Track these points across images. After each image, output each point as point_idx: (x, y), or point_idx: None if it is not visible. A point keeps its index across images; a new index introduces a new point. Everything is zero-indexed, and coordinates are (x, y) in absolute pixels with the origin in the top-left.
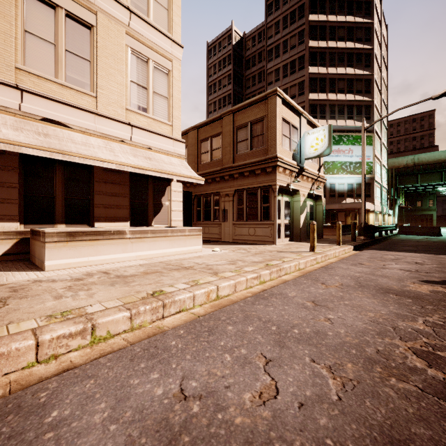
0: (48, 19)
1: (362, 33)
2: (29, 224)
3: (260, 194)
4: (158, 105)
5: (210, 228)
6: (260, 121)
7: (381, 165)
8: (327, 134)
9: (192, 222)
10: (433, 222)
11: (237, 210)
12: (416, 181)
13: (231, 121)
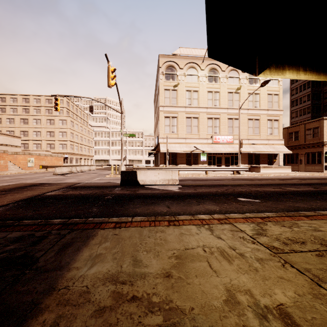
0: (251, 122)
1: None
2: (249, 165)
3: (317, 154)
4: (275, 131)
5: (293, 166)
6: (317, 128)
7: None
8: None
9: (285, 164)
10: None
11: (306, 160)
12: None
13: (303, 127)
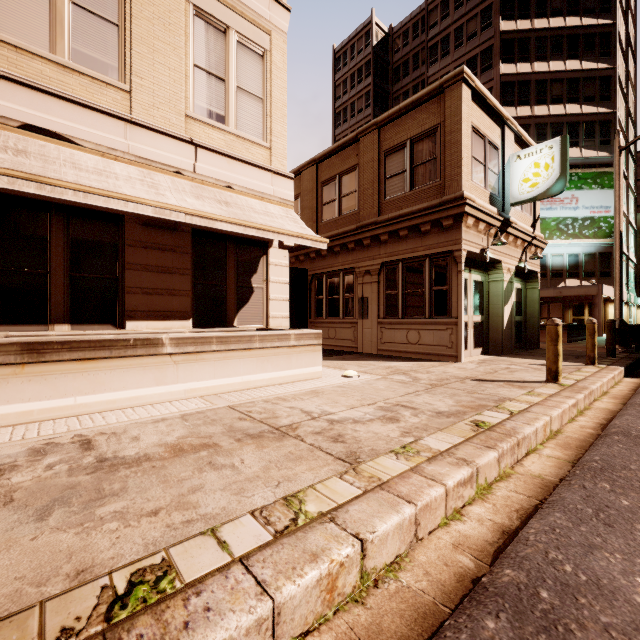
0: None
1: None
2: None
3: (429, 269)
4: (245, 111)
5: (337, 330)
6: (429, 135)
7: (627, 223)
8: (559, 155)
9: (308, 320)
10: None
11: (386, 298)
12: None
13: (375, 143)
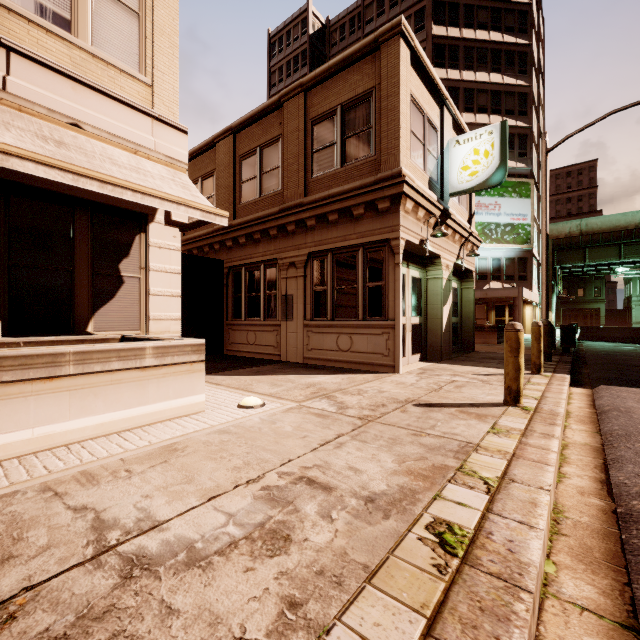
0: None
1: (515, 20)
2: None
3: (362, 261)
4: (108, 23)
5: (258, 334)
6: (362, 101)
7: (539, 231)
8: (498, 142)
9: (224, 321)
10: (601, 320)
11: (314, 295)
12: (582, 258)
13: (301, 108)
